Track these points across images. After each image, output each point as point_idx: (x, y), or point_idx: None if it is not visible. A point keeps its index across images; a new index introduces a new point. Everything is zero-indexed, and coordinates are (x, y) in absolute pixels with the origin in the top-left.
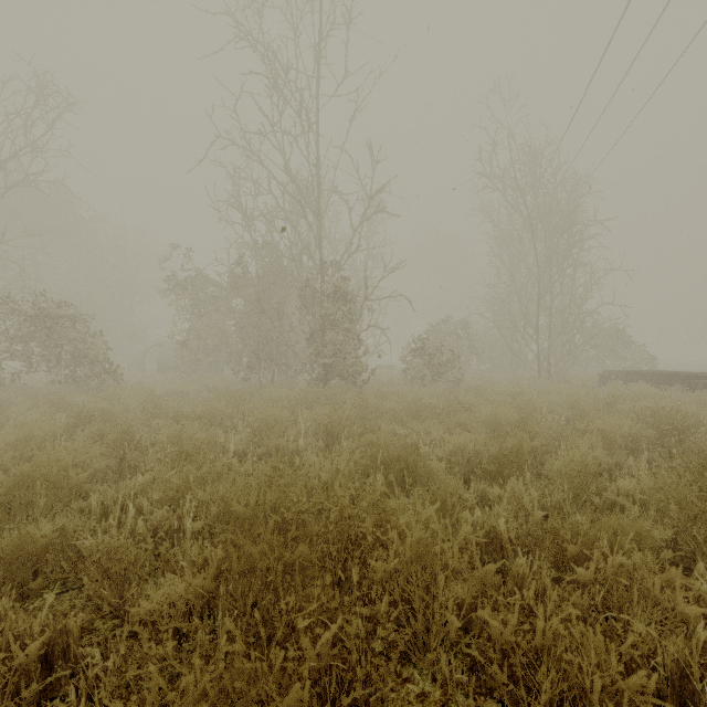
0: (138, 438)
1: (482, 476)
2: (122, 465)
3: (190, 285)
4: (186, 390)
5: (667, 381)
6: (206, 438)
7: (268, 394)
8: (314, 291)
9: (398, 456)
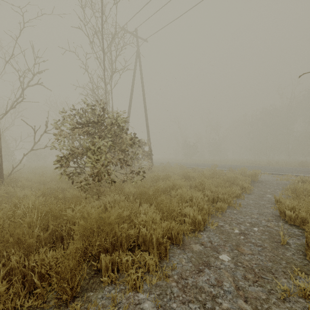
0: None
1: None
2: None
3: None
4: None
5: None
6: None
7: None
8: None
9: None
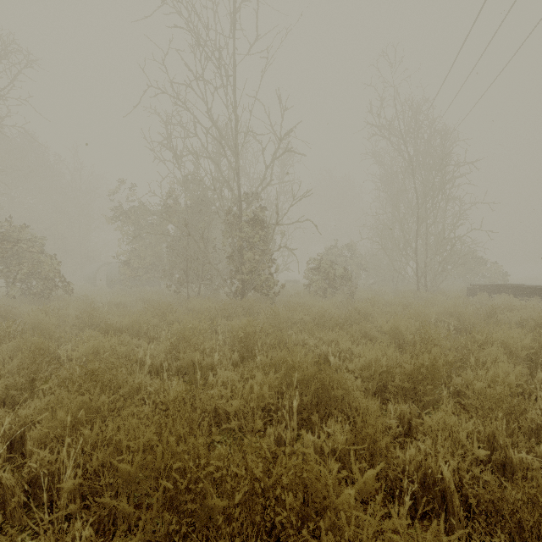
0: (62, 350)
1: (395, 392)
2: (34, 382)
3: (131, 214)
4: (124, 301)
5: (525, 293)
6: (124, 351)
7: (192, 306)
8: (233, 217)
9: (313, 375)
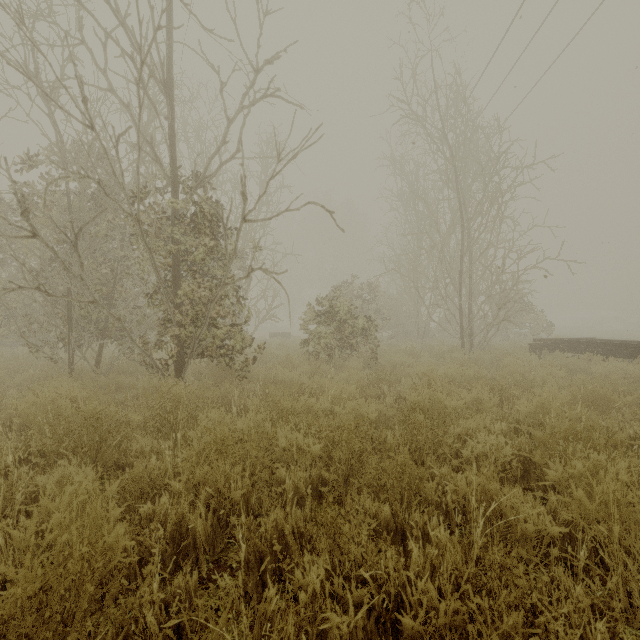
0: None
1: None
2: None
3: None
4: None
5: (615, 352)
6: None
7: None
8: (158, 212)
9: None
